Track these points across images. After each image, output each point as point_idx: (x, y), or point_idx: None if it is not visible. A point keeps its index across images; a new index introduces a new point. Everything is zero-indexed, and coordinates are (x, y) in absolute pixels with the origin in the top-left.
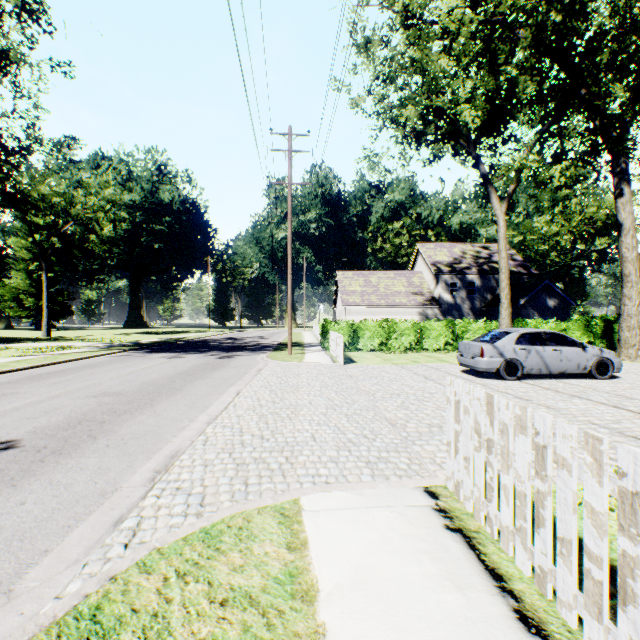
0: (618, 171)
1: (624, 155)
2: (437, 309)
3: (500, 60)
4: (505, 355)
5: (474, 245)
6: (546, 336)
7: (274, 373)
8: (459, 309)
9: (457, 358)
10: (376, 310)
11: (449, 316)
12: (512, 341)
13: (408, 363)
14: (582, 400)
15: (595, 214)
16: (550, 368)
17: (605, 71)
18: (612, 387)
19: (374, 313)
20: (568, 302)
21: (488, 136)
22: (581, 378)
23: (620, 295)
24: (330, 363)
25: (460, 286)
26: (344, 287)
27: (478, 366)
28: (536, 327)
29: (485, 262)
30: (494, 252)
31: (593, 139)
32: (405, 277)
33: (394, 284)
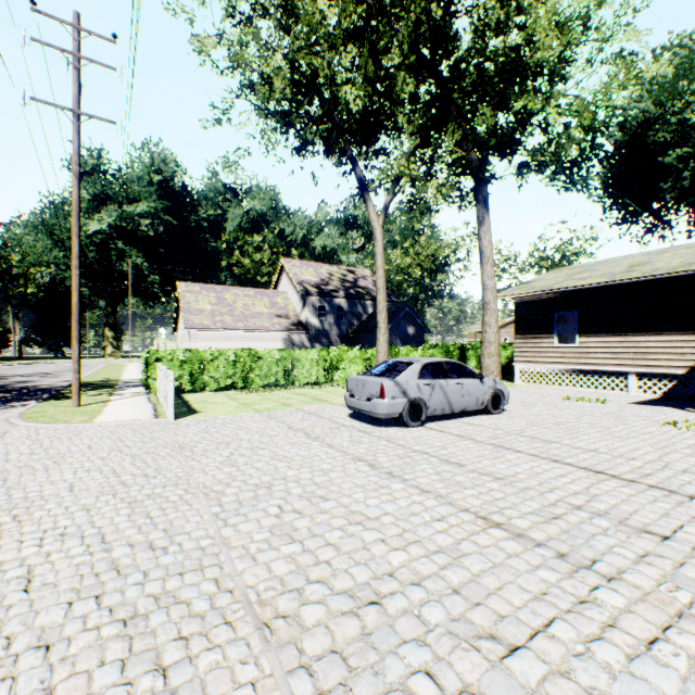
0: (481, 199)
1: (485, 184)
2: (305, 335)
3: (380, 46)
4: (409, 394)
5: (341, 268)
6: (448, 366)
7: (0, 460)
8: (327, 335)
9: (346, 399)
10: (232, 335)
11: (317, 343)
12: (415, 374)
13: (278, 408)
14: (513, 453)
15: (436, 252)
16: (453, 406)
17: (469, 98)
18: (515, 425)
19: (230, 338)
20: (424, 330)
21: (362, 141)
22: (477, 414)
23: (482, 322)
24: (149, 420)
25: (328, 310)
26: (189, 304)
27: (378, 411)
28: (408, 355)
29: (352, 286)
30: (360, 277)
31: (466, 158)
32: (268, 296)
33: (255, 304)
